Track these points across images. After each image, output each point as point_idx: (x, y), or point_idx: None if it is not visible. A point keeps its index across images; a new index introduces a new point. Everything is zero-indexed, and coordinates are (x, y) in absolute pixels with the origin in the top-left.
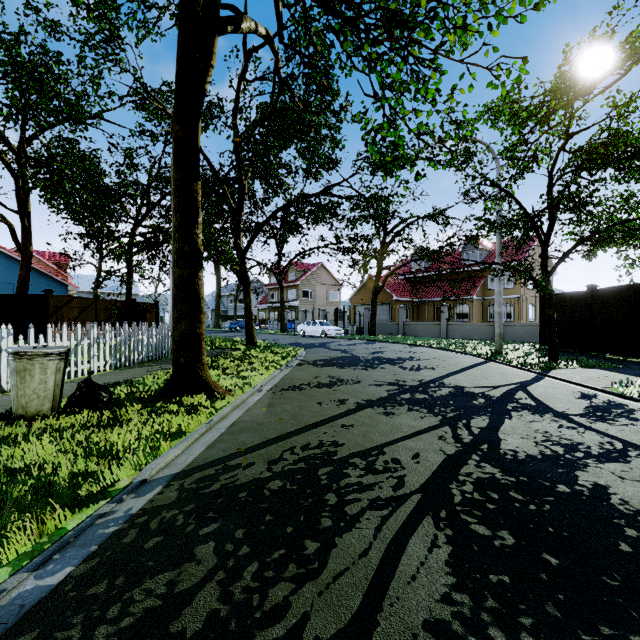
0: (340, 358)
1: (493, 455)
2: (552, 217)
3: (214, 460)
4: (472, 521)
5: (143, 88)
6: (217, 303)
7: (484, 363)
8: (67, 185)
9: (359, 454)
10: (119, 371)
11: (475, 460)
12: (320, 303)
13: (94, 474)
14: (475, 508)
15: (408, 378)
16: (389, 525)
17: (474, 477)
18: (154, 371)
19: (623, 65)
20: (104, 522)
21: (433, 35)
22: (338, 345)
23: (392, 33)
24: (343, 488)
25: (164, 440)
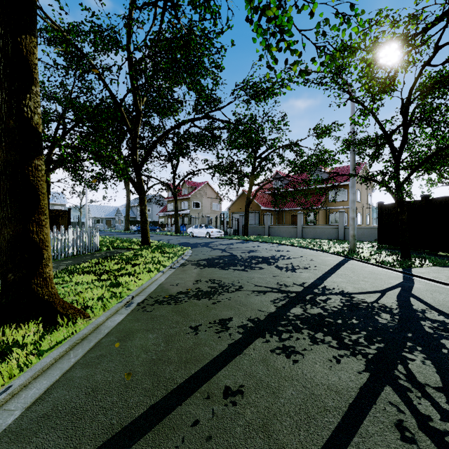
0: (221, 257)
1: None
2: (406, 134)
3: None
4: None
5: None
6: (127, 211)
7: (346, 261)
8: None
9: None
10: None
11: None
12: (206, 212)
13: None
14: None
15: (289, 281)
16: None
17: None
18: None
19: None
20: None
21: None
22: (219, 244)
23: None
24: None
25: None
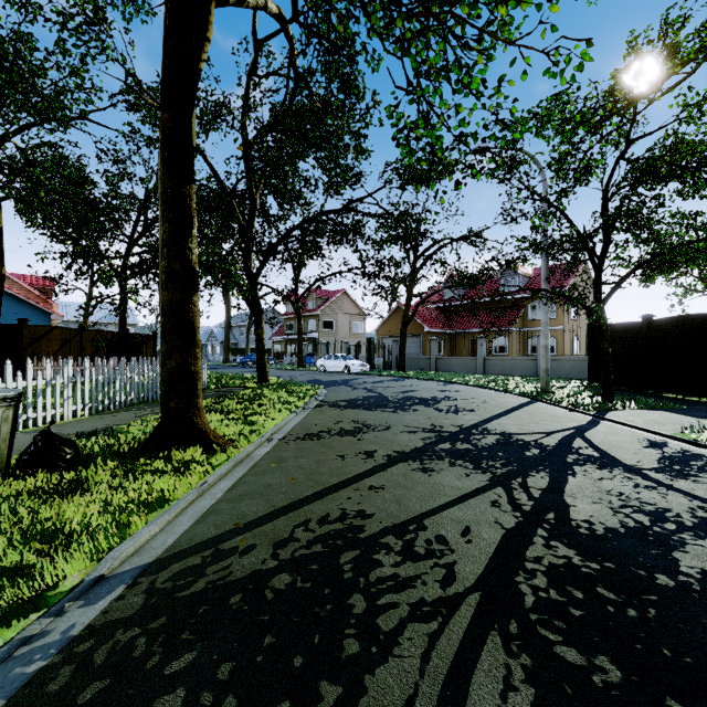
0: (366, 398)
1: (564, 529)
2: (607, 237)
3: (202, 542)
4: (555, 639)
5: (134, 81)
6: (226, 335)
7: (530, 403)
8: (43, 194)
9: (393, 530)
10: (100, 416)
11: (542, 537)
12: (343, 335)
13: (31, 569)
14: (555, 616)
15: (446, 423)
16: (440, 649)
17: (545, 564)
18: (143, 416)
19: (696, 57)
20: (27, 653)
21: (479, 11)
22: (363, 382)
23: (429, 9)
24: (374, 585)
25: (138, 513)
